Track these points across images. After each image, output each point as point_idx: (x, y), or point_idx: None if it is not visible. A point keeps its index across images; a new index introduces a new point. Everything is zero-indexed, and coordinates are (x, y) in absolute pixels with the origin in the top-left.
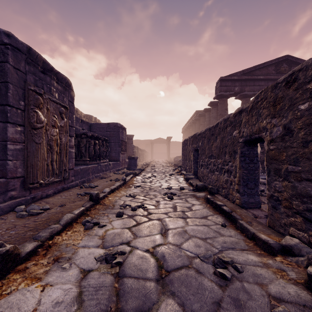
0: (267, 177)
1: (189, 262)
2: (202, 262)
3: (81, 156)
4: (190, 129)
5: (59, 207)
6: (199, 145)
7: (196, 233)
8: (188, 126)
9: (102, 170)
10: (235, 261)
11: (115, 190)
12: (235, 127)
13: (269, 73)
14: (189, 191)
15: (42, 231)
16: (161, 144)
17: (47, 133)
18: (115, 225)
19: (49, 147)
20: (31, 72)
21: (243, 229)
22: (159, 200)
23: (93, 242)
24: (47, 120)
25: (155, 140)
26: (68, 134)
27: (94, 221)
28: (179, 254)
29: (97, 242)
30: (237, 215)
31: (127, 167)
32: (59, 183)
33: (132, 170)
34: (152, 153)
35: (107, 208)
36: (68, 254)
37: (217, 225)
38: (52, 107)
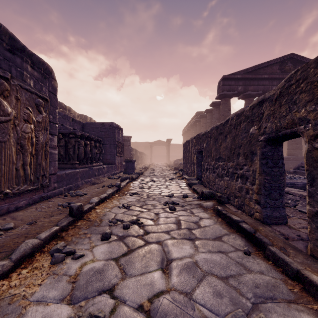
0: (309, 187)
1: None
2: None
3: (69, 159)
4: (191, 131)
5: (27, 225)
6: (203, 146)
7: (212, 267)
8: (189, 128)
9: (94, 175)
10: None
11: (106, 200)
12: (253, 122)
13: (274, 72)
14: (194, 199)
15: None
16: (161, 146)
17: (16, 129)
18: (98, 254)
19: (20, 147)
20: None
21: (277, 261)
22: (158, 211)
23: (58, 289)
24: (16, 112)
25: (155, 142)
26: (48, 132)
27: (67, 249)
28: (191, 315)
29: (63, 289)
30: (264, 238)
31: (124, 171)
32: (36, 192)
33: (129, 174)
34: (151, 156)
35: (92, 226)
36: None
37: (238, 252)
38: (24, 96)
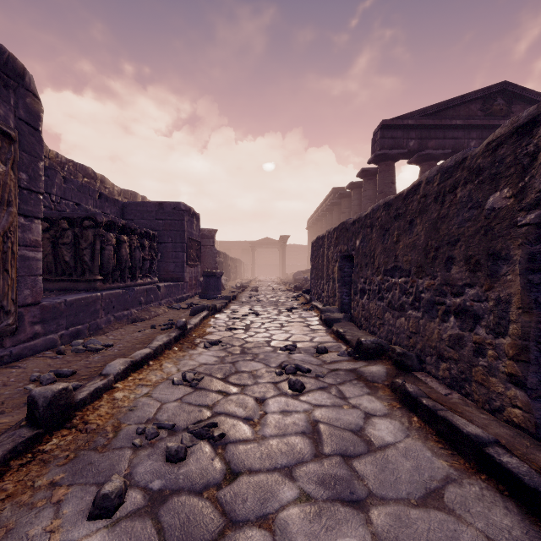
0: None
1: None
2: None
3: (83, 271)
4: (323, 222)
5: None
6: (354, 246)
7: None
8: (319, 217)
9: (138, 303)
10: None
11: (147, 362)
12: (498, 181)
13: (472, 115)
14: (341, 357)
15: None
16: (270, 249)
17: None
18: None
19: None
20: None
21: None
22: (264, 393)
23: None
24: None
25: (259, 241)
26: (15, 210)
27: None
28: None
29: None
30: None
31: (202, 294)
32: None
33: (211, 300)
34: (253, 265)
35: (88, 449)
36: None
37: None
38: None
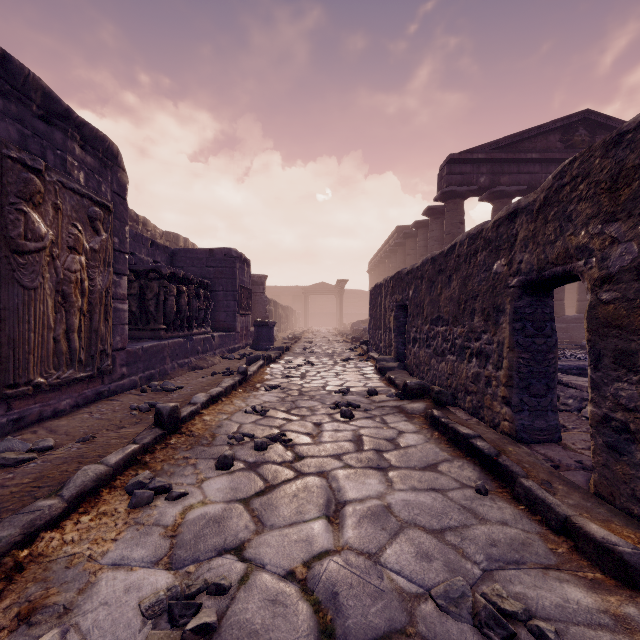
0: (593, 371)
1: (406, 613)
2: (443, 615)
3: (148, 320)
4: (386, 264)
5: (79, 443)
6: (408, 296)
7: (416, 513)
8: (382, 258)
9: (196, 352)
10: (534, 609)
11: (220, 398)
12: (499, 252)
13: (551, 147)
14: (389, 398)
15: (3, 523)
16: (325, 295)
17: (54, 265)
18: (212, 492)
19: (61, 298)
20: (11, 116)
21: (533, 503)
22: (320, 420)
23: (147, 546)
24: (54, 233)
25: (313, 287)
26: (112, 270)
27: (158, 484)
28: (376, 586)
29: (156, 546)
30: (514, 464)
31: (253, 345)
32: (89, 382)
33: (263, 351)
34: (306, 314)
35: (198, 445)
36: (65, 592)
37: (465, 489)
38: (69, 203)
